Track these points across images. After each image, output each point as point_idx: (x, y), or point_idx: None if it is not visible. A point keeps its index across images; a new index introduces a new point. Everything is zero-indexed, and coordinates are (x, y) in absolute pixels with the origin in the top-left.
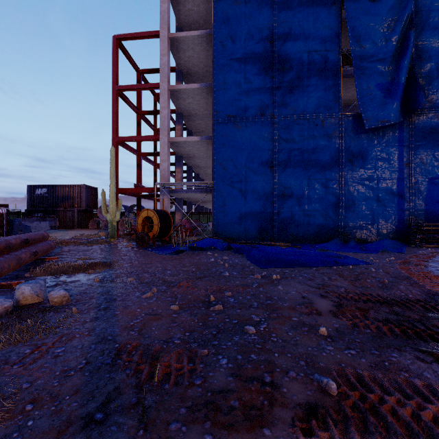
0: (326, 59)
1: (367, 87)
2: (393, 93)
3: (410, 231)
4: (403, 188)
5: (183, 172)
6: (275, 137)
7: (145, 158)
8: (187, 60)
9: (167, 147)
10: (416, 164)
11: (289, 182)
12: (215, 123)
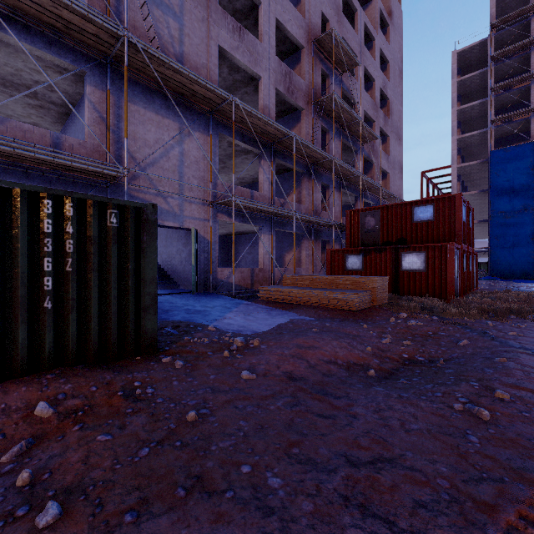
0: None
1: None
2: None
3: None
4: None
5: None
6: None
7: None
8: (466, 170)
9: None
10: None
11: None
12: (491, 216)
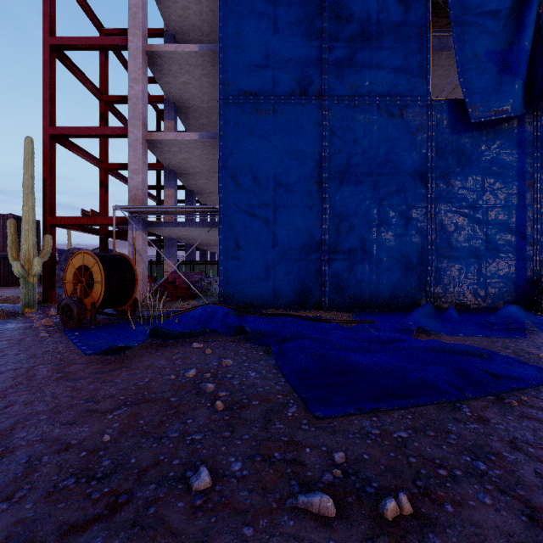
0: (406, 6)
1: (472, 55)
2: (513, 67)
3: (538, 290)
4: (525, 221)
5: (183, 201)
6: (324, 132)
7: (115, 173)
8: (181, 15)
9: (142, 149)
10: (542, 183)
11: (347, 208)
12: (222, 103)
